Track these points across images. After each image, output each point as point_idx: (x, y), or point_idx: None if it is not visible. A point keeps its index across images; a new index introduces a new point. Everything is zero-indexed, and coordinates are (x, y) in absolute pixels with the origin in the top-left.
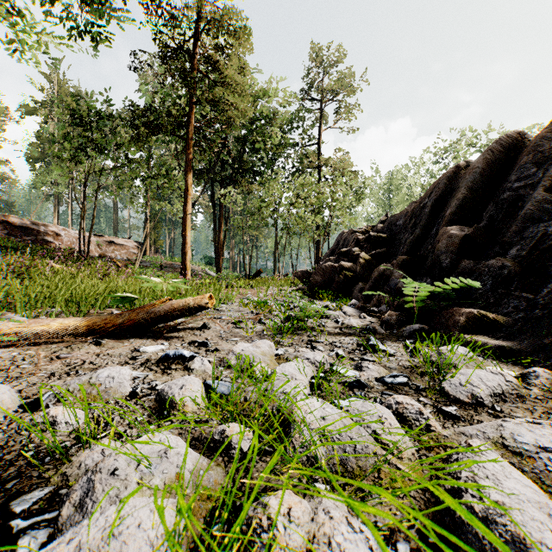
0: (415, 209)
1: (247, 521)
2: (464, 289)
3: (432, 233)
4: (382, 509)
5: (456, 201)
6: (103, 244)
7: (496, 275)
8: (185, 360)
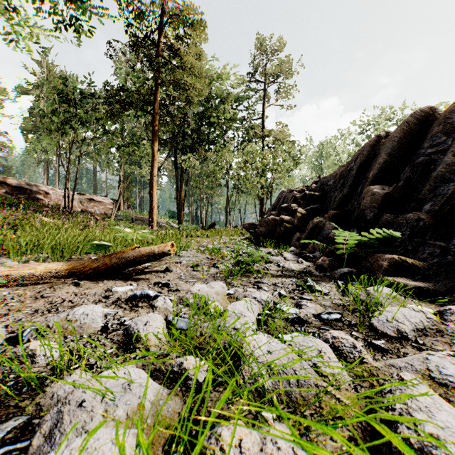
0: (343, 171)
1: (201, 450)
2: (385, 238)
3: (358, 191)
4: (324, 437)
5: (378, 165)
6: (84, 201)
7: (413, 226)
8: (149, 299)
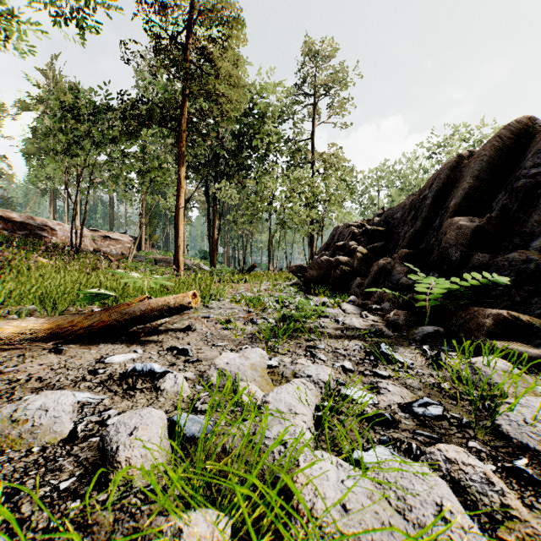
0: (414, 201)
1: None
2: (479, 285)
3: (435, 225)
4: None
5: (462, 191)
6: (98, 239)
7: (519, 270)
8: (154, 378)
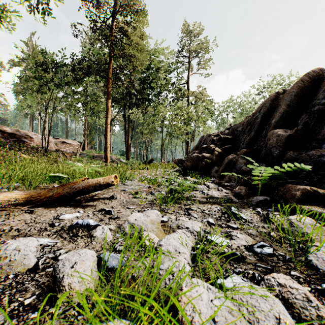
0: (249, 120)
1: None
2: (291, 171)
3: (262, 134)
4: None
5: (279, 113)
6: (58, 143)
7: (316, 161)
8: (89, 229)
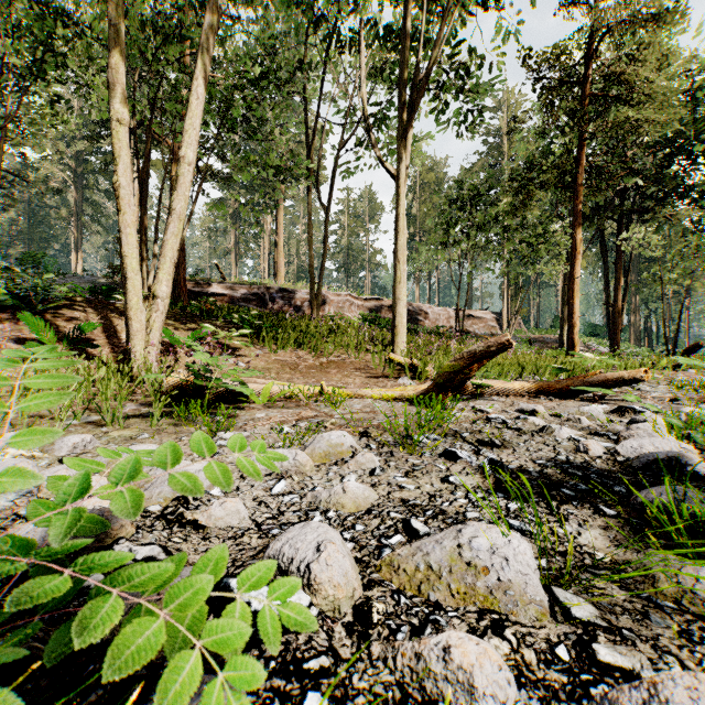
0: None
1: None
2: None
3: None
4: None
5: None
6: (461, 319)
7: None
8: (635, 412)
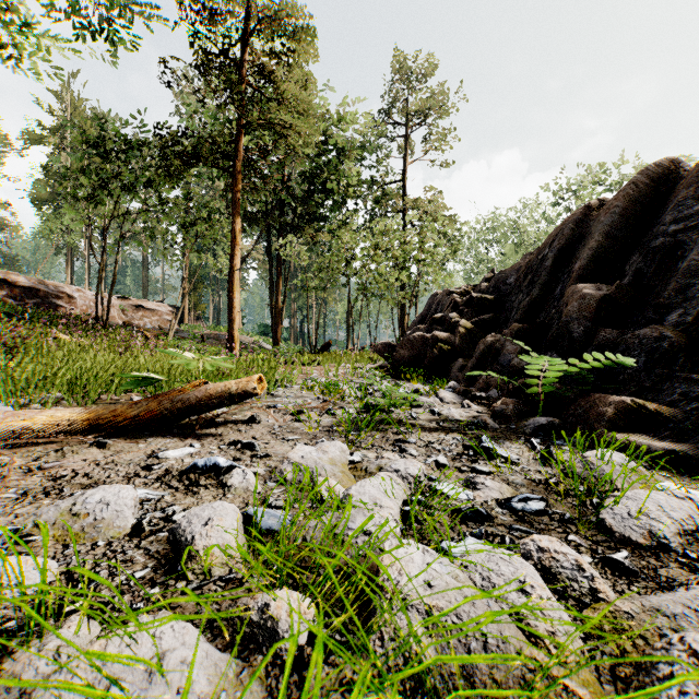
0: (531, 262)
1: None
2: (605, 368)
3: (556, 293)
4: None
5: (588, 251)
6: (128, 309)
7: (651, 349)
8: (219, 473)
